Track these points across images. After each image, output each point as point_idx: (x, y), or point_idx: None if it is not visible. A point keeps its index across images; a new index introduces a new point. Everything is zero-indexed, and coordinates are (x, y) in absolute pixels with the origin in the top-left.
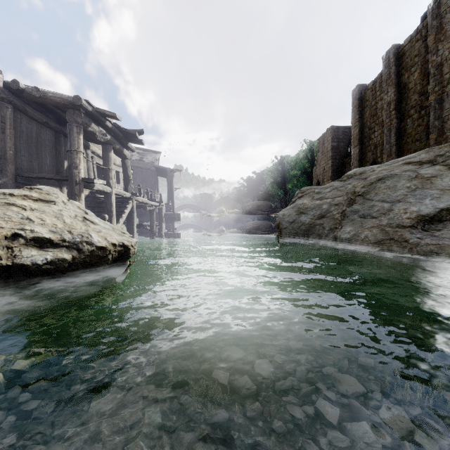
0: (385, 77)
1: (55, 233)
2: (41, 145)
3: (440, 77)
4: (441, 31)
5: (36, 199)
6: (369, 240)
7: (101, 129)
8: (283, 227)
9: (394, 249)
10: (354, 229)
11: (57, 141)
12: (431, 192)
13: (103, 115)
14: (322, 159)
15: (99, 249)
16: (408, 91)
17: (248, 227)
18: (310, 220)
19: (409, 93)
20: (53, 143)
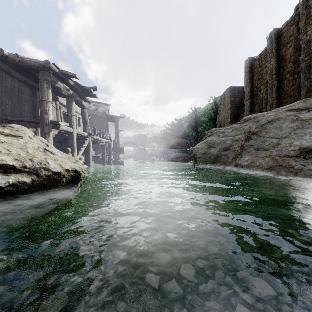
0: (268, 51)
1: (18, 160)
2: (21, 97)
3: (308, 50)
4: (309, 18)
5: (7, 134)
6: (263, 167)
7: (65, 86)
8: (197, 157)
9: (283, 173)
10: (251, 158)
11: (33, 95)
12: (309, 130)
13: (66, 75)
14: (223, 109)
15: (55, 173)
16: (285, 60)
17: (171, 157)
18: (217, 152)
19: (286, 62)
20: (31, 96)
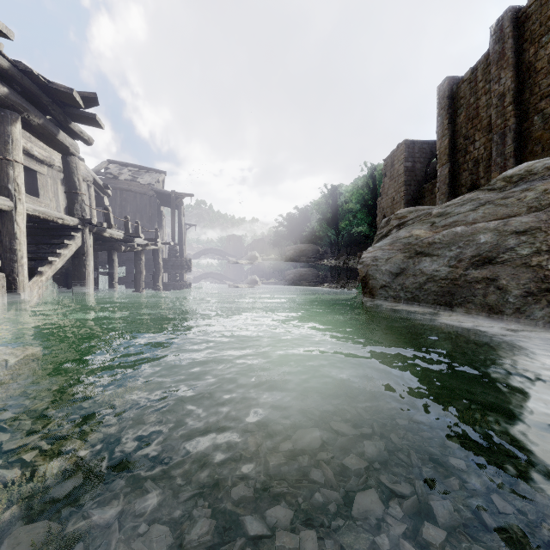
0: (495, 58)
1: None
2: None
3: None
4: None
5: None
6: None
7: None
8: (376, 284)
9: None
10: None
11: None
12: None
13: None
14: (390, 186)
15: None
16: (536, 73)
17: (291, 279)
18: (450, 269)
19: (537, 76)
20: None
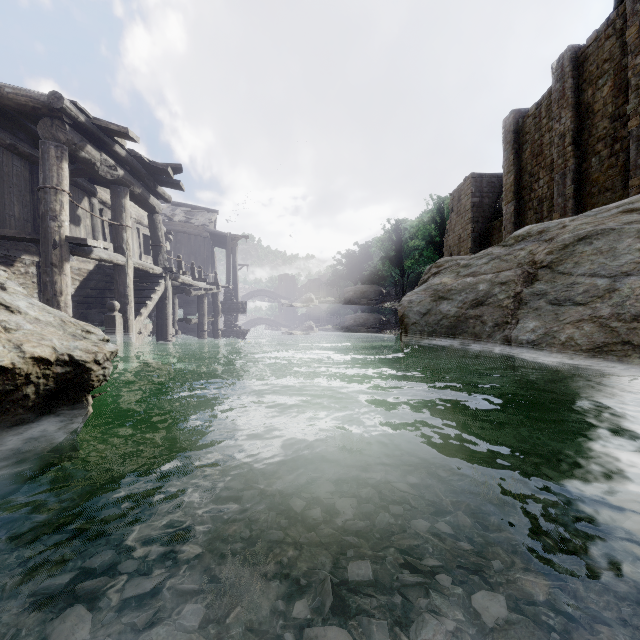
0: (556, 96)
1: None
2: (3, 184)
3: None
4: None
5: None
6: (578, 345)
7: (106, 158)
8: (409, 322)
9: (635, 362)
10: (543, 325)
11: (34, 179)
12: None
13: (106, 132)
14: (457, 222)
15: None
16: (593, 115)
17: (349, 323)
18: (457, 310)
19: (595, 118)
20: (27, 182)
